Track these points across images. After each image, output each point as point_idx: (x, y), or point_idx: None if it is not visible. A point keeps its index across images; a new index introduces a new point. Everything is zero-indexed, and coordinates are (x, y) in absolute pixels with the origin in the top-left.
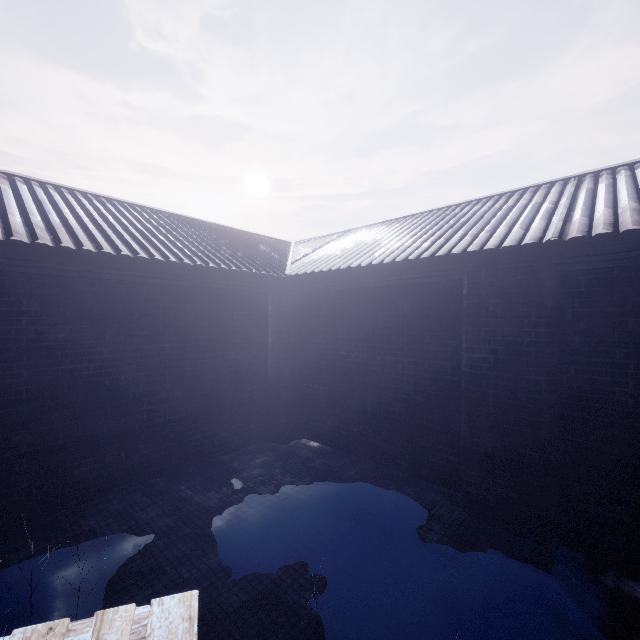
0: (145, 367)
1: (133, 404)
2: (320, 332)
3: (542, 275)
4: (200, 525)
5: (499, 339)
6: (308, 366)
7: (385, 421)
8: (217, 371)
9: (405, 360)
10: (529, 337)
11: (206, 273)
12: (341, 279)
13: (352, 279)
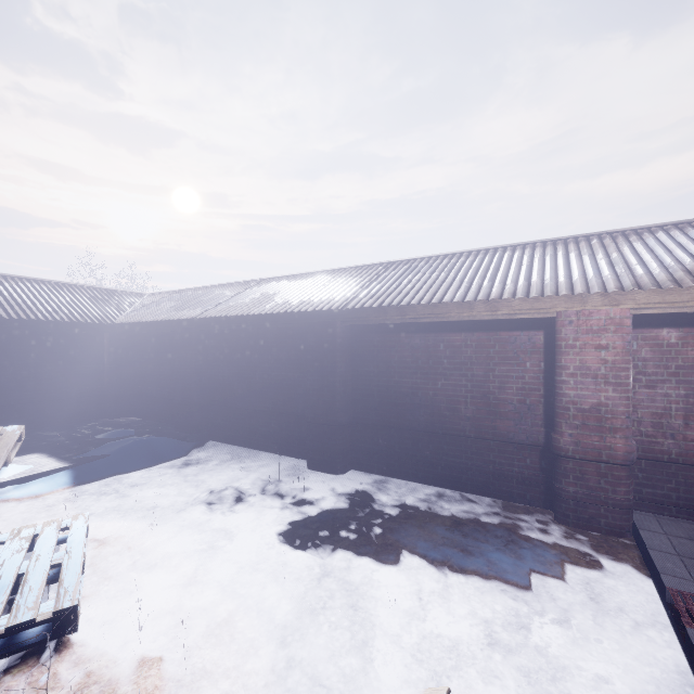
0: (18, 373)
1: (10, 391)
2: (136, 355)
3: (191, 332)
4: (43, 438)
5: (182, 356)
6: (131, 375)
7: (161, 399)
8: (66, 377)
9: (168, 368)
10: (188, 355)
11: (56, 324)
12: (138, 327)
13: (142, 328)
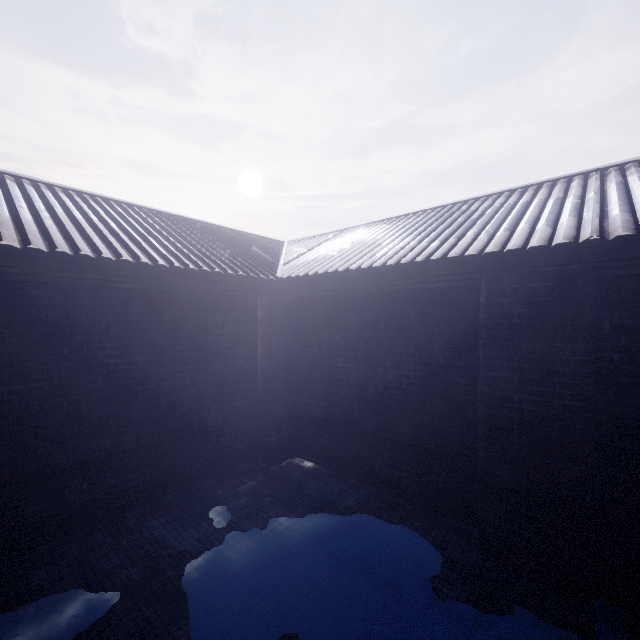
0: (113, 384)
1: (98, 427)
2: (315, 341)
3: (579, 281)
4: (172, 578)
5: (525, 355)
6: (301, 378)
7: (388, 442)
8: (199, 386)
9: (410, 374)
10: (562, 354)
11: (185, 276)
12: (338, 283)
13: (351, 283)
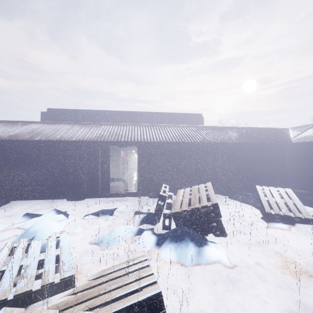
0: (256, 165)
1: (254, 172)
2: (305, 158)
3: None
4: None
5: None
6: (300, 168)
7: None
8: (271, 168)
9: None
10: None
11: (270, 144)
12: None
13: None
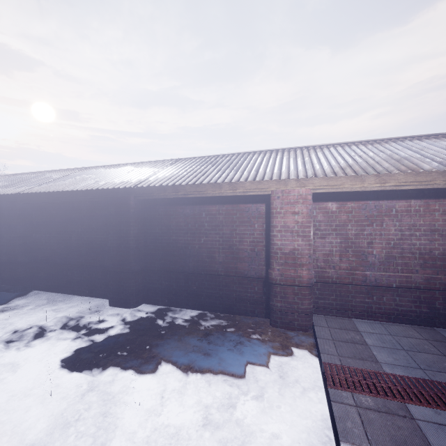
0: None
1: None
2: None
3: (15, 204)
4: None
5: (7, 224)
6: None
7: None
8: None
9: None
10: (13, 223)
11: None
12: None
13: None
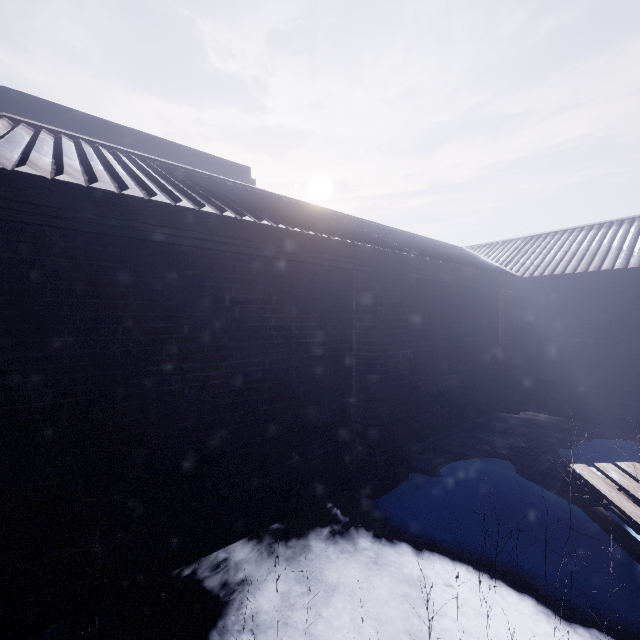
0: (447, 347)
1: (443, 373)
2: (547, 323)
3: None
4: (536, 455)
5: None
6: (531, 351)
7: (631, 394)
8: (474, 353)
9: None
10: None
11: (484, 277)
12: (588, 279)
13: (602, 279)
